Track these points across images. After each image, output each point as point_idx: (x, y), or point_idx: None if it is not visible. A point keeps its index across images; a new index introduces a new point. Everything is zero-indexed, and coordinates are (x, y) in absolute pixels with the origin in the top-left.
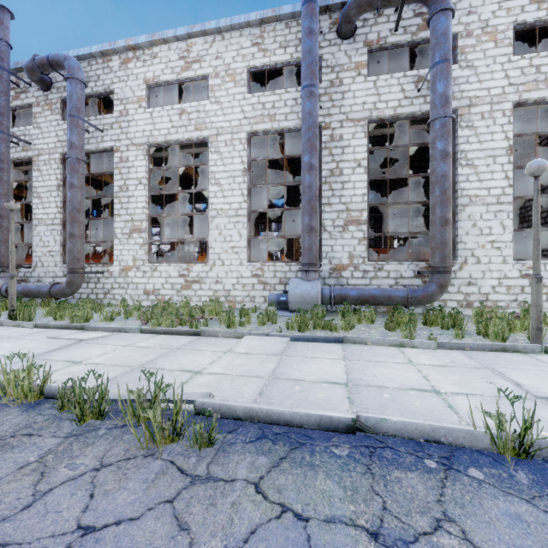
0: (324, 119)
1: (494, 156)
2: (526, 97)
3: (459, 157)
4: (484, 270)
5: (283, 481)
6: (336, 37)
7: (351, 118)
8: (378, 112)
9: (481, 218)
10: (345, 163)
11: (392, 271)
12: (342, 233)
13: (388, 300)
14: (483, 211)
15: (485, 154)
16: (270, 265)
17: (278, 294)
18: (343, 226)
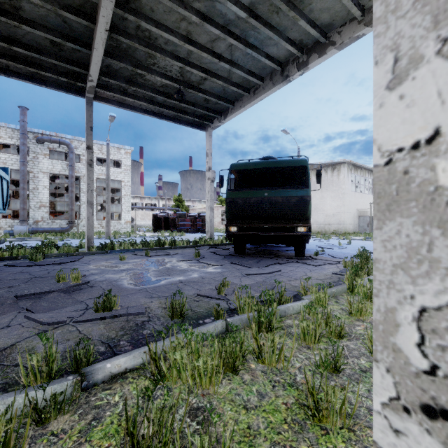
0: (30, 169)
1: None
2: (99, 177)
3: (81, 190)
4: None
5: (17, 242)
6: (36, 142)
7: (42, 171)
8: (53, 171)
9: None
10: (40, 186)
11: (58, 222)
12: (39, 210)
13: (54, 231)
14: None
15: None
16: (4, 220)
17: (9, 230)
18: (39, 207)
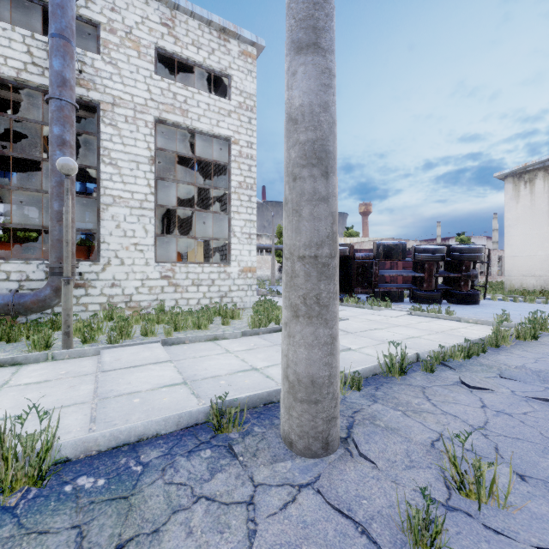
0: None
1: (138, 162)
2: (165, 116)
3: (102, 153)
4: (128, 271)
5: None
6: None
7: None
8: None
9: (125, 220)
10: None
11: (14, 271)
12: None
13: None
14: (127, 214)
15: (129, 158)
16: None
17: None
18: None
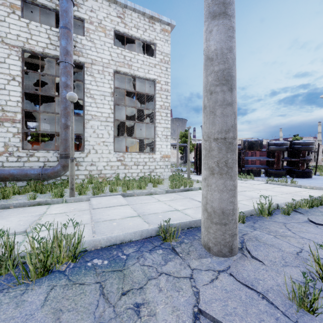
0: None
1: (104, 95)
2: (119, 69)
3: (86, 91)
4: (99, 157)
5: None
6: None
7: (6, 42)
8: (30, 46)
9: (98, 128)
10: (1, 75)
11: (41, 156)
12: None
13: (25, 176)
14: (99, 125)
15: (100, 93)
16: None
17: None
18: None
